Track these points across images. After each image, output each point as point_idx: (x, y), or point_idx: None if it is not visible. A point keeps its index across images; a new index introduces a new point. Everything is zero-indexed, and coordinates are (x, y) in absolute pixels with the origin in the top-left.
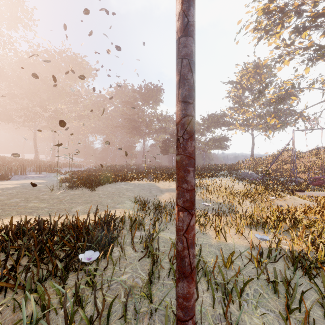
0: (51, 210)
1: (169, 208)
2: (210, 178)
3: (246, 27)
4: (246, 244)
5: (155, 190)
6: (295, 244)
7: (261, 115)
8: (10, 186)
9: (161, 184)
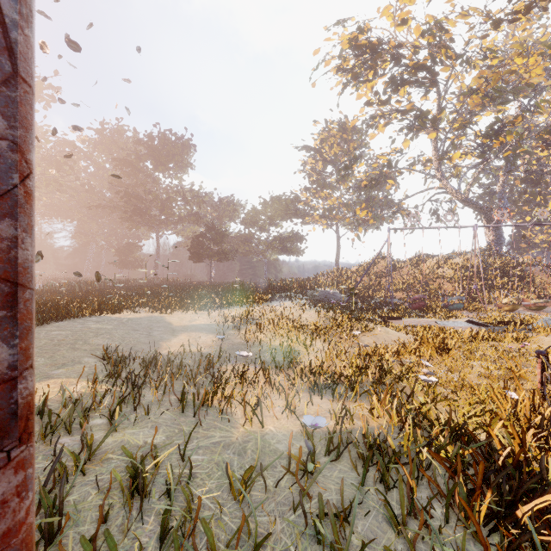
0: None
1: (178, 366)
2: (268, 303)
3: (325, 62)
4: (298, 428)
5: (160, 329)
6: (375, 418)
7: (349, 203)
8: None
9: (177, 316)
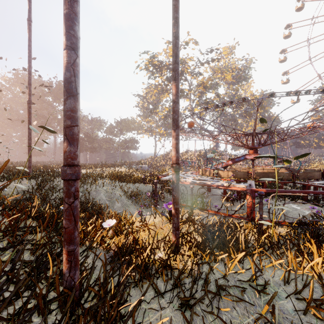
0: None
1: None
2: (110, 167)
3: (140, 67)
4: None
5: None
6: None
7: (159, 125)
8: None
9: None
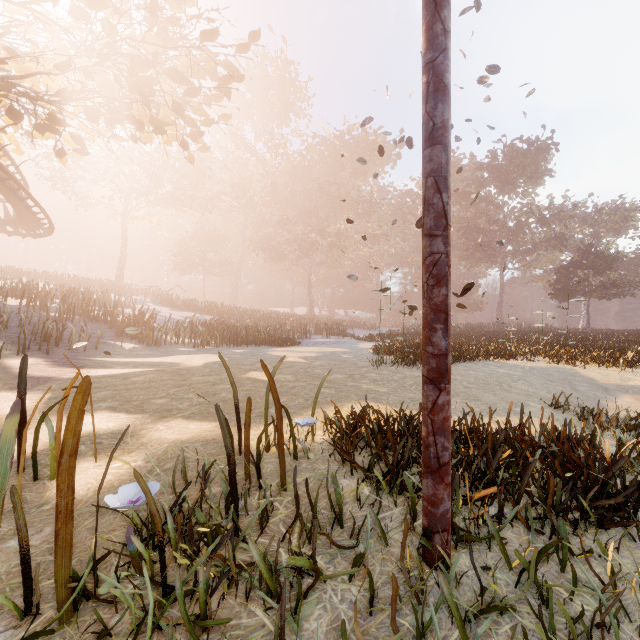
0: (402, 400)
1: None
2: None
3: None
4: None
5: (583, 384)
6: None
7: None
8: (310, 355)
9: (594, 371)
